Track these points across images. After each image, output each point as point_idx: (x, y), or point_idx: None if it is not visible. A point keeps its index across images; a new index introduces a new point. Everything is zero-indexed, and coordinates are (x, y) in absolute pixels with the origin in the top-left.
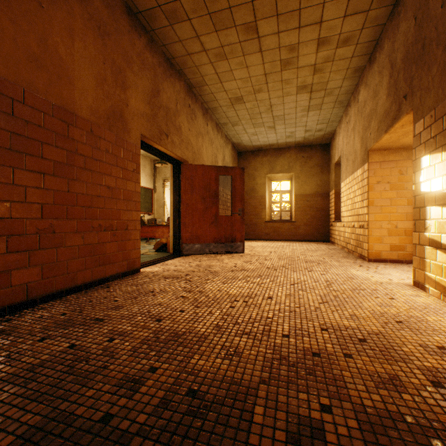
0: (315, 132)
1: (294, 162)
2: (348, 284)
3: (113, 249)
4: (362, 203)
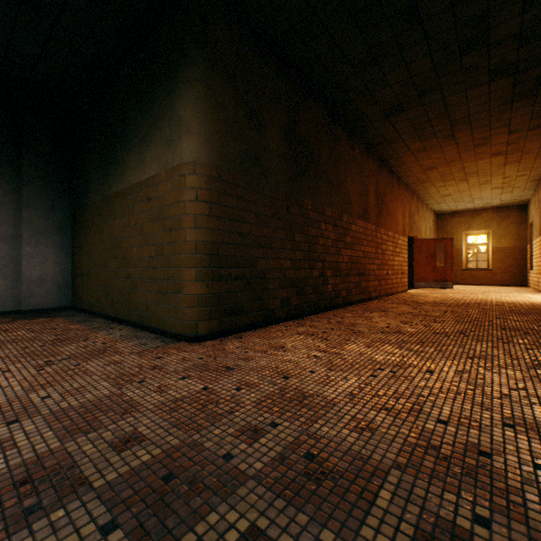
0: (510, 200)
1: (490, 221)
2: (514, 296)
3: (403, 281)
4: (538, 259)
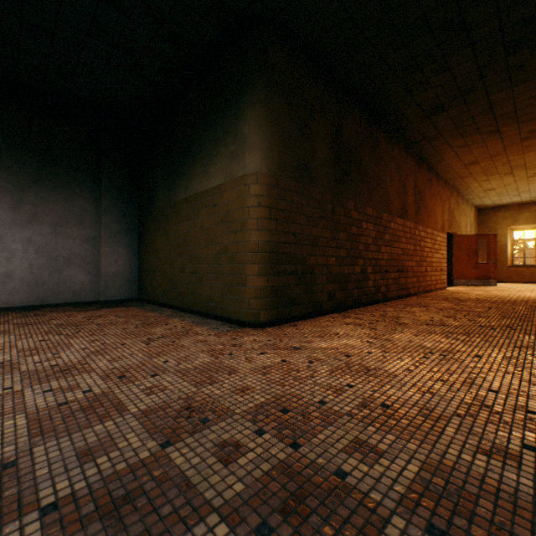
0: None
1: None
2: None
3: (442, 278)
4: None
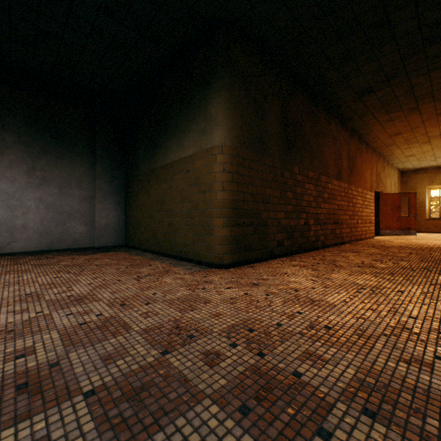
0: None
1: None
2: None
3: (370, 229)
4: None
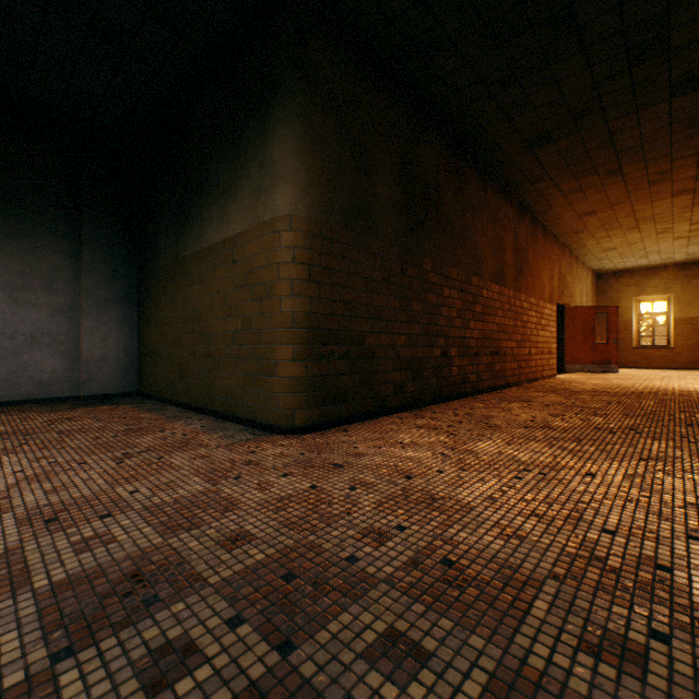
0: None
1: (672, 282)
2: None
3: (550, 363)
4: None
